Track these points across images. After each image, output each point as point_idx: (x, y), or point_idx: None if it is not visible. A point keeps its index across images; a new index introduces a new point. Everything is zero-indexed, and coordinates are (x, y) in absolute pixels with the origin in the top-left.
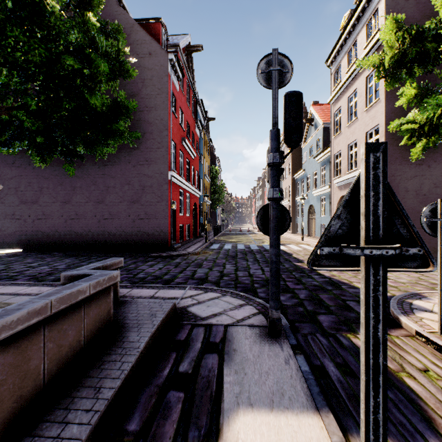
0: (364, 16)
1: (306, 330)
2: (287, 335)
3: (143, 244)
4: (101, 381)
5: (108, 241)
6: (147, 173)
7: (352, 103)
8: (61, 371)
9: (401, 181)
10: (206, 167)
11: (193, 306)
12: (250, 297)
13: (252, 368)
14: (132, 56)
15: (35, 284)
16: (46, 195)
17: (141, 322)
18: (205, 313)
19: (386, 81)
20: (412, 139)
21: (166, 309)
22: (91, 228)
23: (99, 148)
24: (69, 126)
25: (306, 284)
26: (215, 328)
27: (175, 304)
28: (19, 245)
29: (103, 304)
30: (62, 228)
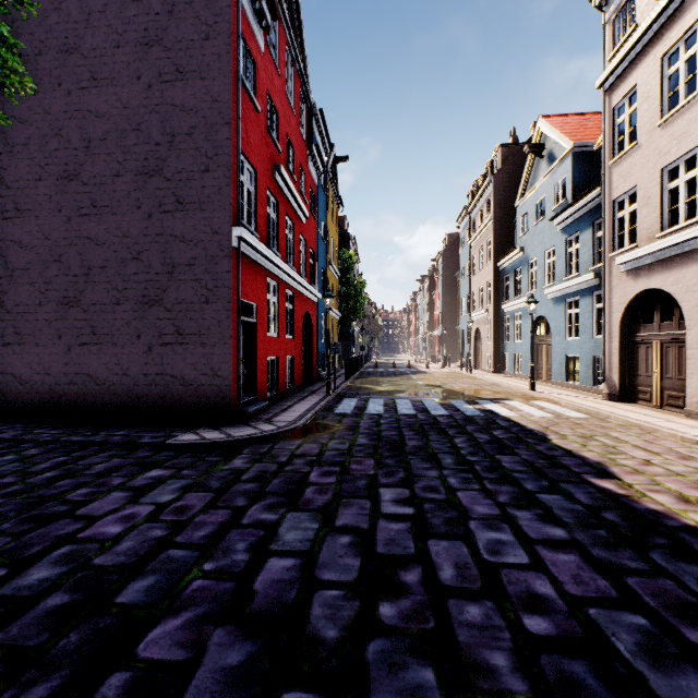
0: None
1: None
2: None
3: (172, 405)
4: None
5: (90, 397)
6: (180, 233)
7: (677, 64)
8: None
9: None
10: (332, 249)
11: None
12: None
13: None
14: None
15: None
16: None
17: None
18: None
19: None
20: None
21: None
22: (50, 366)
23: None
24: None
25: None
26: None
27: None
28: None
29: None
30: None
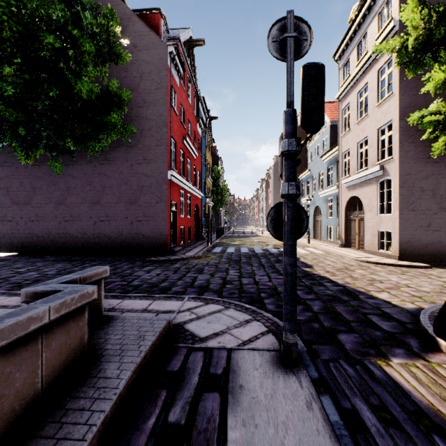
0: (375, 6)
1: (326, 354)
2: (305, 365)
3: (142, 247)
4: (57, 445)
5: (105, 244)
6: (145, 172)
7: (362, 98)
8: (2, 431)
9: (417, 181)
10: (209, 167)
11: (191, 323)
12: (257, 310)
13: (264, 416)
14: (130, 49)
15: (16, 293)
16: (39, 196)
17: (126, 347)
18: (205, 332)
19: (408, 67)
20: (434, 133)
21: (157, 329)
22: (86, 230)
23: (91, 144)
24: (55, 117)
25: (318, 294)
26: (216, 353)
27: (169, 322)
28: (11, 248)
29: (74, 329)
30: (56, 230)
